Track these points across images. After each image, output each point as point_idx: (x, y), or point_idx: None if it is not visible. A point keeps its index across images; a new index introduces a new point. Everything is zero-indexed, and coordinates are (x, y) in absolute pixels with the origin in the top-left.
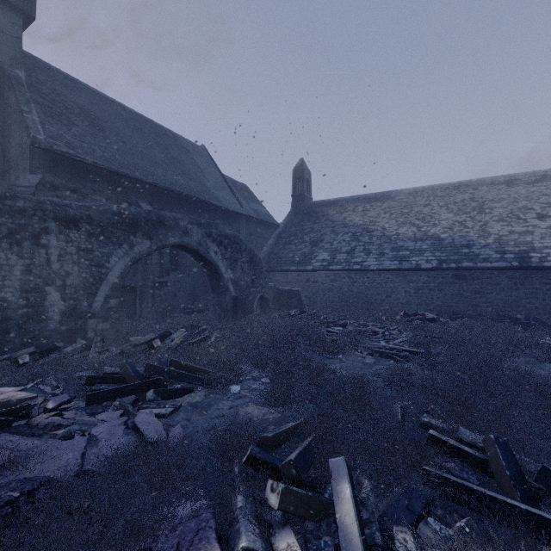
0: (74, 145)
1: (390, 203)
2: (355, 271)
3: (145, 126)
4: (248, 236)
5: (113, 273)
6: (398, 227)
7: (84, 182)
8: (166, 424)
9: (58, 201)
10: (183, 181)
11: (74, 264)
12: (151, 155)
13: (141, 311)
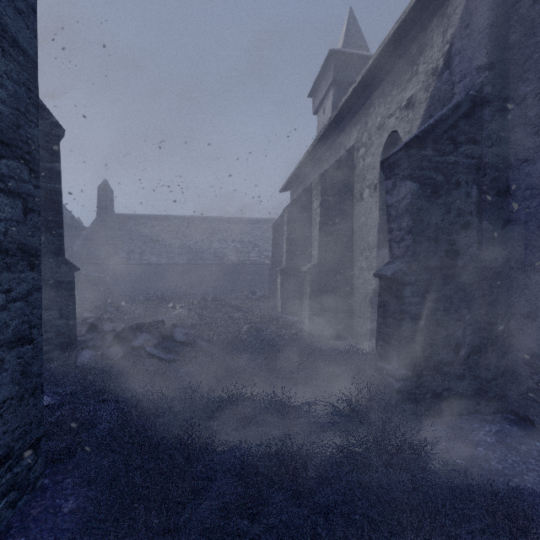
0: None
1: (169, 223)
2: (144, 264)
3: None
4: None
5: None
6: (171, 240)
7: None
8: None
9: None
10: None
11: None
12: None
13: None
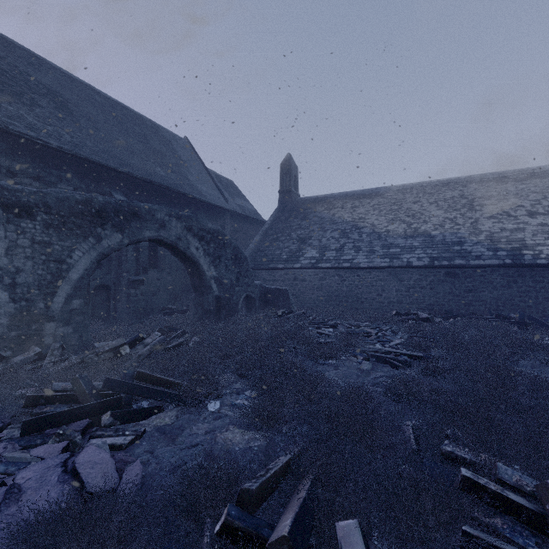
0: (36, 127)
1: (379, 200)
2: (345, 269)
3: (122, 113)
4: (233, 232)
5: (76, 270)
6: (388, 224)
7: (48, 168)
8: (121, 461)
9: (7, 185)
10: (163, 172)
11: (27, 259)
12: (127, 144)
13: (115, 312)
